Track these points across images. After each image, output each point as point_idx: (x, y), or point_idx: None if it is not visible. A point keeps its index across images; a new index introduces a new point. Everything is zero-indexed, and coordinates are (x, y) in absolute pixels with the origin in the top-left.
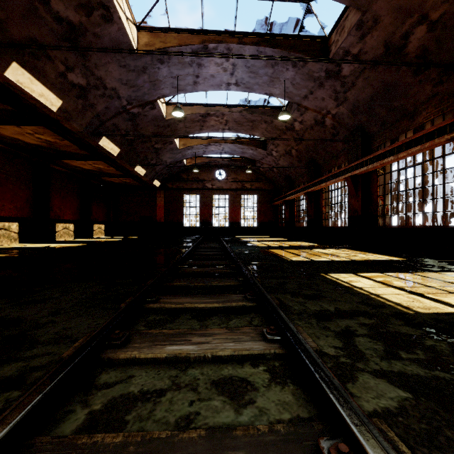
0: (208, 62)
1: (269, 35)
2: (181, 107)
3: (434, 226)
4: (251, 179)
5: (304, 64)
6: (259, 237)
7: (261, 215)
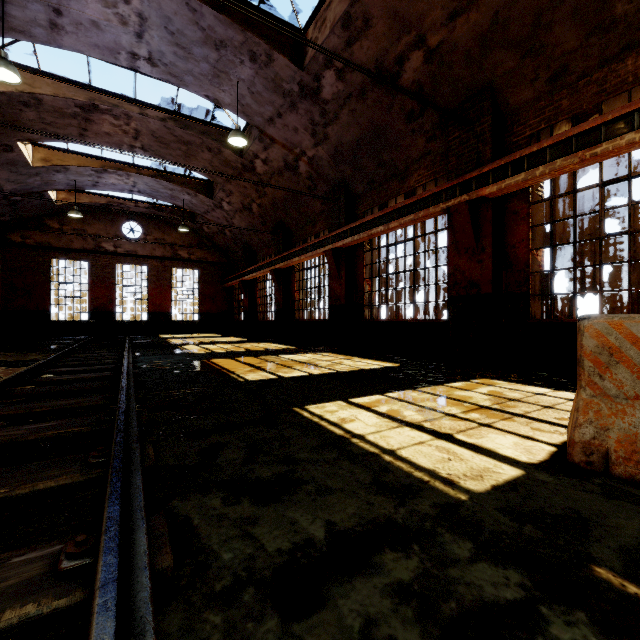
0: None
1: None
2: (29, 75)
3: (427, 320)
4: (189, 243)
5: (269, 62)
6: (202, 336)
7: (206, 301)
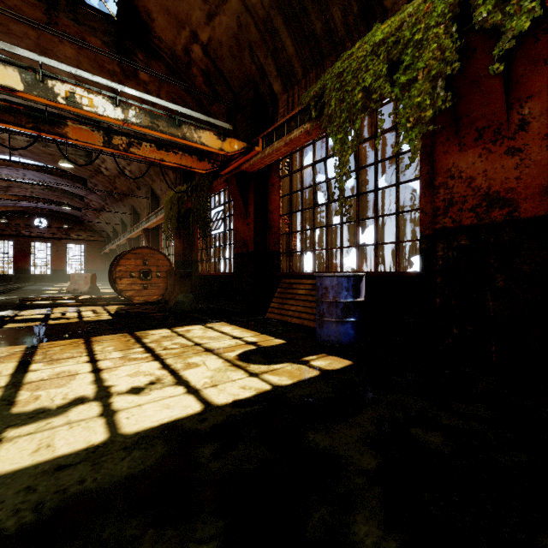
0: (2, 170)
1: (47, 167)
2: None
3: None
4: (78, 229)
5: (74, 184)
6: None
7: (89, 263)
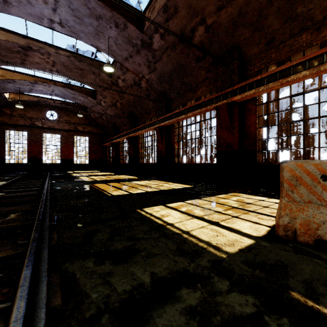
0: None
1: None
2: None
3: (206, 163)
4: (83, 123)
5: (125, 28)
6: (90, 172)
7: (92, 153)
